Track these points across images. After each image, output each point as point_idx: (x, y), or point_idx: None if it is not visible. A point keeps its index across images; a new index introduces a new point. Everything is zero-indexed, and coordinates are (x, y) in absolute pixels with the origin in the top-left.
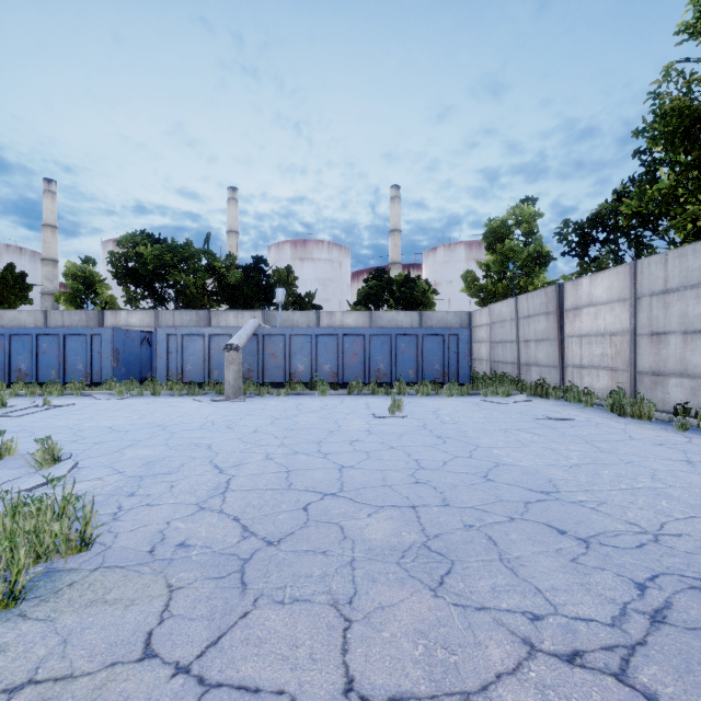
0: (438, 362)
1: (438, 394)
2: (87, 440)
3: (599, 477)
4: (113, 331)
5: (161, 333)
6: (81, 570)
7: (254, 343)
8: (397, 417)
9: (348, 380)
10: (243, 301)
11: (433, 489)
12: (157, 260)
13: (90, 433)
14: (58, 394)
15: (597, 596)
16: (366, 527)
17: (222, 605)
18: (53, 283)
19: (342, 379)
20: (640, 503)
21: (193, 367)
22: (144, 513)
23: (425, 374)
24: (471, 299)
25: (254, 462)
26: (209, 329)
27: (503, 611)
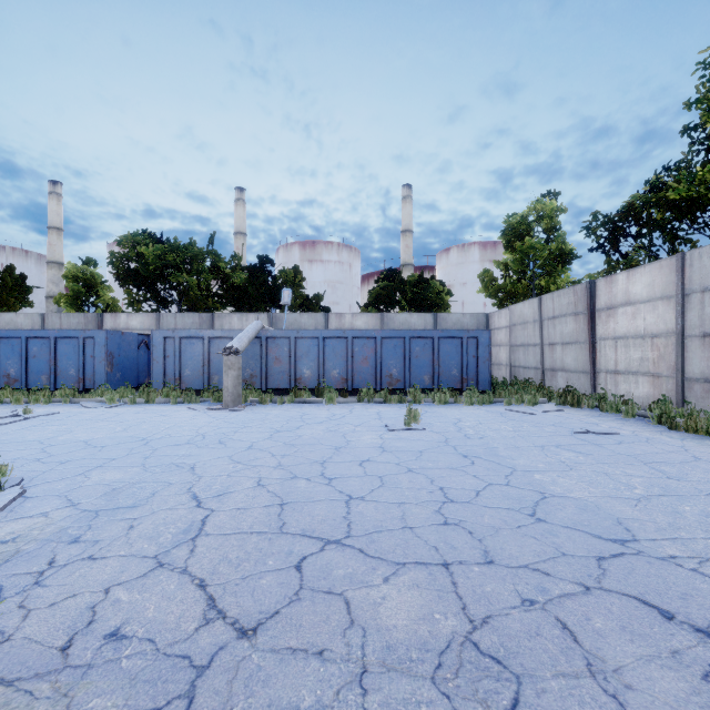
0: (456, 366)
1: (457, 403)
2: (52, 459)
3: (682, 516)
4: (107, 333)
5: (158, 336)
6: None
7: (257, 346)
8: (413, 430)
9: (358, 386)
10: (248, 303)
11: (468, 534)
12: (159, 260)
13: (60, 449)
14: (45, 402)
15: None
16: (382, 602)
17: None
18: (58, 286)
19: (351, 385)
20: None
21: (191, 372)
22: (79, 572)
23: (441, 379)
24: (486, 302)
25: (242, 491)
26: (209, 331)
27: None
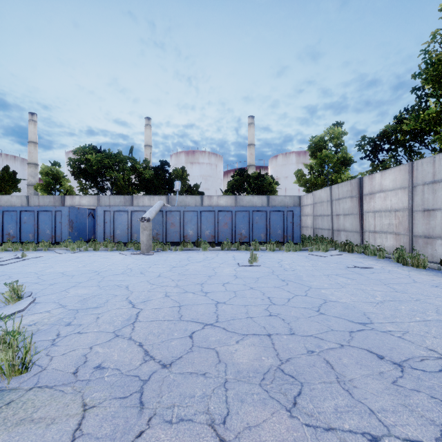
0: (280, 228)
1: (280, 250)
2: (45, 282)
3: (399, 311)
4: (69, 208)
5: (100, 210)
6: (19, 389)
7: (160, 216)
8: (254, 266)
9: (221, 240)
10: (154, 189)
11: (282, 320)
12: (99, 163)
13: (48, 277)
14: (33, 250)
15: (419, 417)
16: (235, 352)
17: (123, 424)
18: (34, 178)
19: (217, 240)
20: (433, 332)
21: (120, 232)
22: (74, 339)
23: (271, 236)
24: (299, 188)
25: (157, 299)
26: (131, 207)
27: (346, 432)
